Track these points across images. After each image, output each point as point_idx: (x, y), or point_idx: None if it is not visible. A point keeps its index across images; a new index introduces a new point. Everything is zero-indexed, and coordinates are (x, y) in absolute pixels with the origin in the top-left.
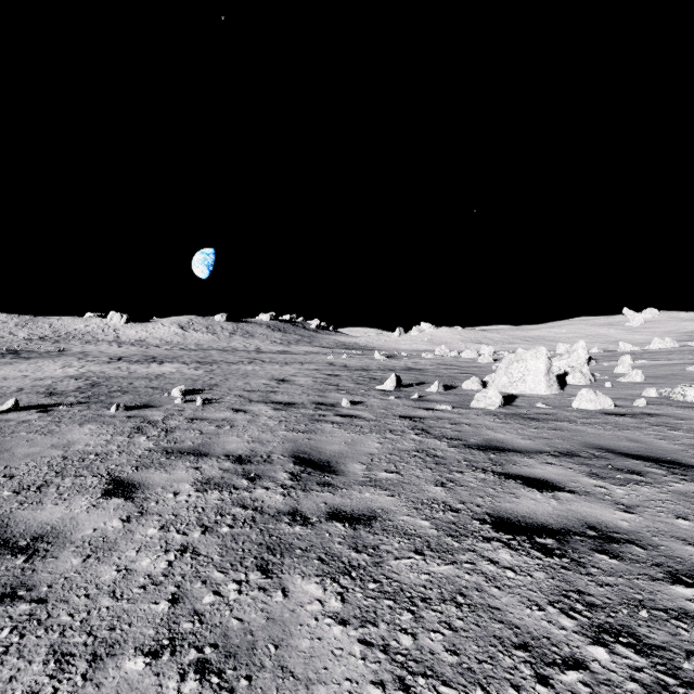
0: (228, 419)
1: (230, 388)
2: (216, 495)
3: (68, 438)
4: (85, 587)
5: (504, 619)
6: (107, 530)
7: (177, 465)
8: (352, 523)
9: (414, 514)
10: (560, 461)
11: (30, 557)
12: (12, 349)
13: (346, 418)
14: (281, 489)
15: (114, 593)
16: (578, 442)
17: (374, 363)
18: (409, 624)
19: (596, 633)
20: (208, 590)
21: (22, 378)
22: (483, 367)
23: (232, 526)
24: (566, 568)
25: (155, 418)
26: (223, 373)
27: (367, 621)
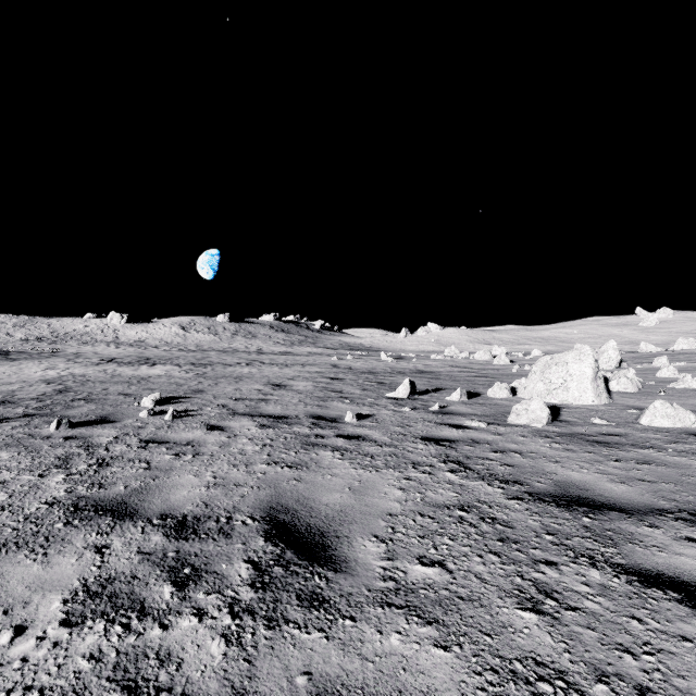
0: (195, 441)
1: (215, 395)
2: (94, 636)
3: None
4: None
5: None
6: None
7: (71, 541)
8: None
9: None
10: None
11: None
12: (4, 350)
13: (351, 440)
14: (227, 618)
15: None
16: None
17: (381, 365)
18: None
19: None
20: None
21: None
22: (500, 369)
23: None
24: None
25: (101, 439)
26: (215, 376)
27: None
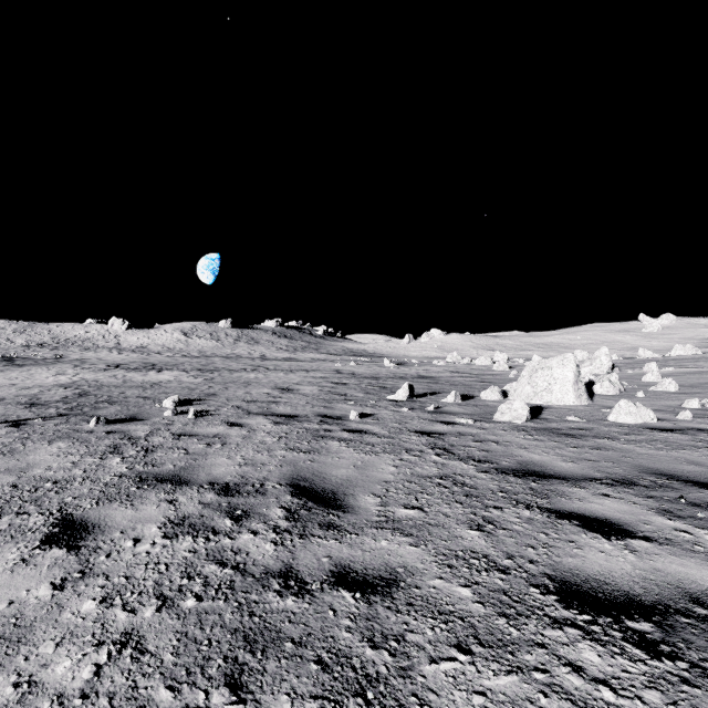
0: (220, 434)
1: (228, 398)
2: (188, 543)
3: (29, 460)
4: None
5: None
6: (27, 604)
7: (148, 497)
8: (366, 591)
9: (448, 576)
10: (617, 492)
11: None
12: (8, 356)
13: (355, 433)
14: (273, 534)
15: None
16: (631, 466)
17: (384, 371)
18: None
19: None
20: None
21: (8, 387)
22: (499, 374)
23: (201, 597)
24: (689, 682)
25: (138, 433)
26: (224, 381)
27: None
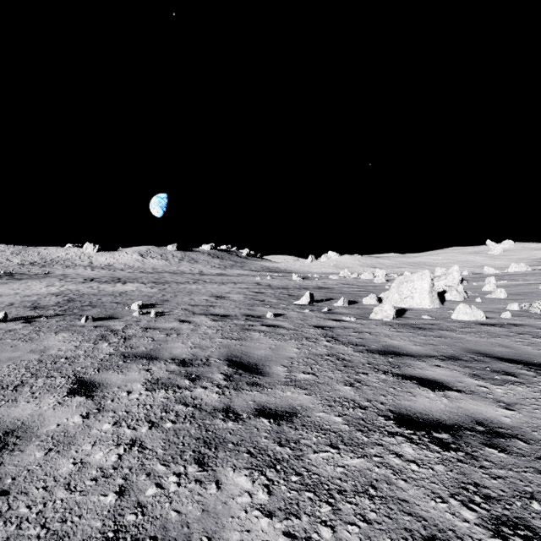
0: (175, 328)
1: (178, 303)
2: (162, 393)
3: (45, 344)
4: (44, 479)
5: (412, 511)
6: (69, 426)
7: (131, 367)
8: (277, 419)
9: (328, 411)
10: (446, 364)
11: (0, 451)
12: (8, 272)
13: (270, 327)
14: (217, 388)
15: (69, 485)
16: (459, 348)
17: (292, 283)
18: (328, 516)
19: (496, 526)
20: (151, 482)
21: (14, 295)
22: (377, 286)
23: (175, 422)
24: (462, 461)
25: (117, 327)
26: (173, 291)
27: (290, 514)
